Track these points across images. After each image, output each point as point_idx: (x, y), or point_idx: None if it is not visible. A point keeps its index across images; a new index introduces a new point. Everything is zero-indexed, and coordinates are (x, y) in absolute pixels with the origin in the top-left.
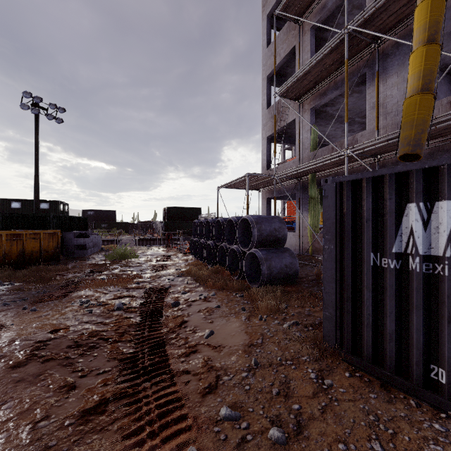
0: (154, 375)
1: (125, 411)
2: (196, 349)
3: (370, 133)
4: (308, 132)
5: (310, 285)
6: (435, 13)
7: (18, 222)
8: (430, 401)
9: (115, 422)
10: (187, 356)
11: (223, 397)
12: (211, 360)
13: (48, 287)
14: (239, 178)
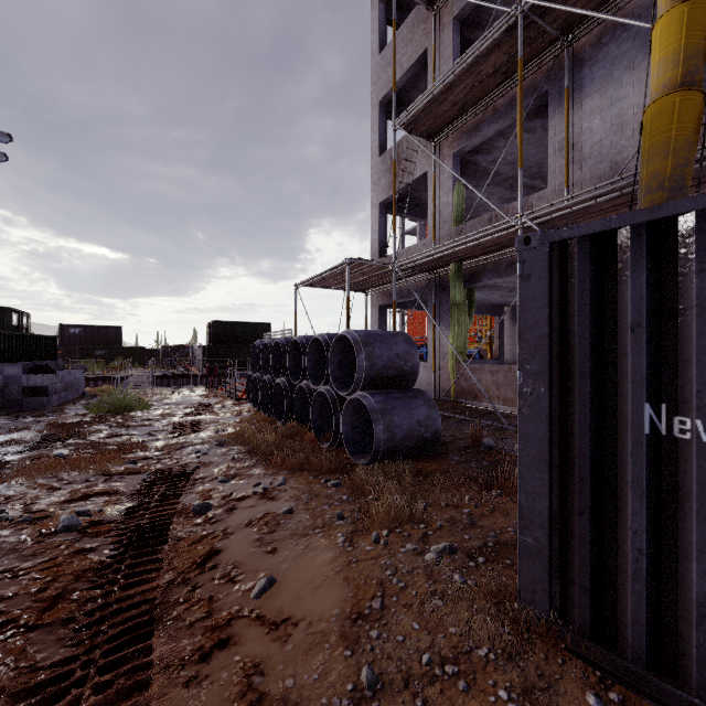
0: None
1: None
2: (228, 633)
3: (554, 194)
4: (449, 193)
5: (463, 458)
6: None
7: None
8: None
9: None
10: (202, 662)
11: None
12: (262, 672)
13: None
14: (332, 268)
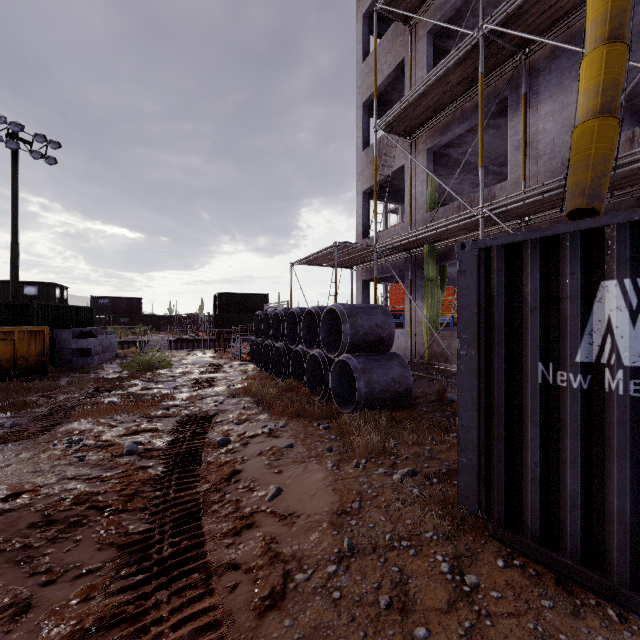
0: (177, 575)
1: None
2: (252, 520)
3: (513, 185)
4: (423, 183)
5: (430, 409)
6: None
7: None
8: None
9: None
10: (236, 535)
11: (294, 617)
12: (277, 541)
13: (20, 418)
14: (323, 250)
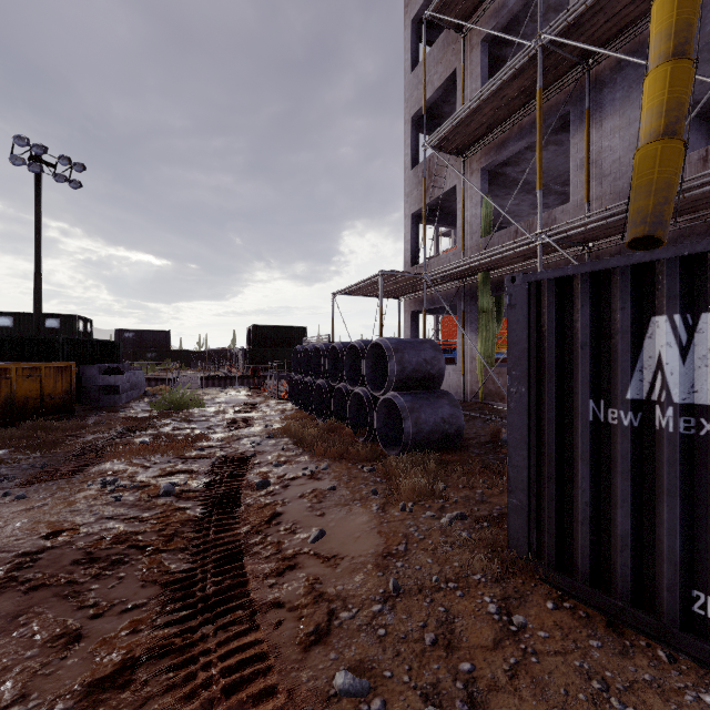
0: (222, 611)
1: (166, 681)
2: (295, 562)
3: (576, 208)
4: (477, 205)
5: (482, 451)
6: (686, 9)
7: (5, 349)
8: (691, 652)
9: (148, 703)
10: (279, 576)
11: (339, 651)
12: (321, 582)
13: (50, 458)
14: (367, 279)
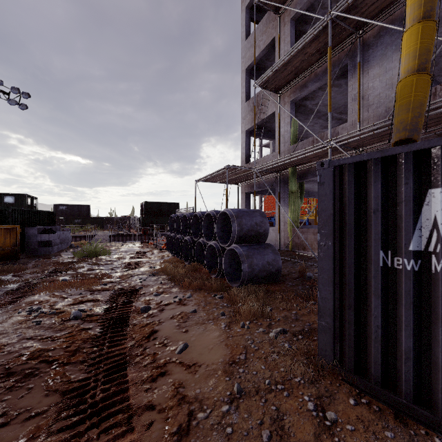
0: (106, 416)
1: None
2: (165, 369)
3: (351, 126)
4: (288, 125)
5: (294, 284)
6: None
7: None
8: None
9: None
10: (153, 382)
11: None
12: (183, 386)
13: None
14: (218, 171)
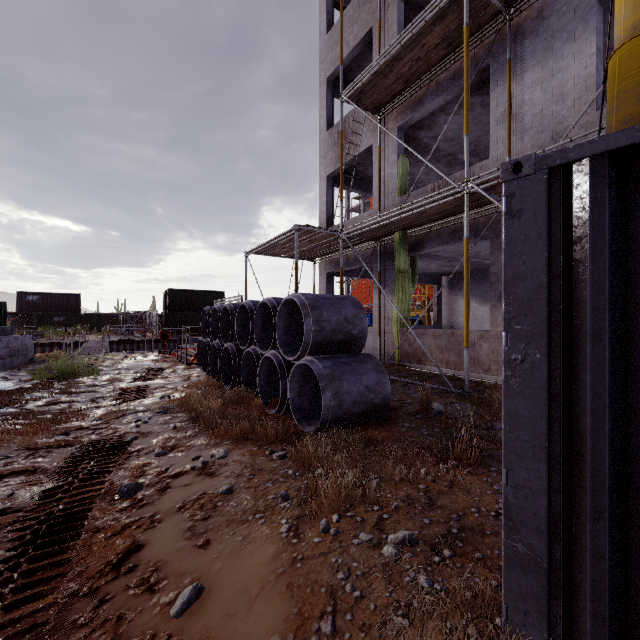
0: None
1: None
2: None
3: (495, 164)
4: (393, 165)
5: (413, 425)
6: None
7: None
8: None
9: None
10: None
11: None
12: None
13: None
14: (281, 235)
